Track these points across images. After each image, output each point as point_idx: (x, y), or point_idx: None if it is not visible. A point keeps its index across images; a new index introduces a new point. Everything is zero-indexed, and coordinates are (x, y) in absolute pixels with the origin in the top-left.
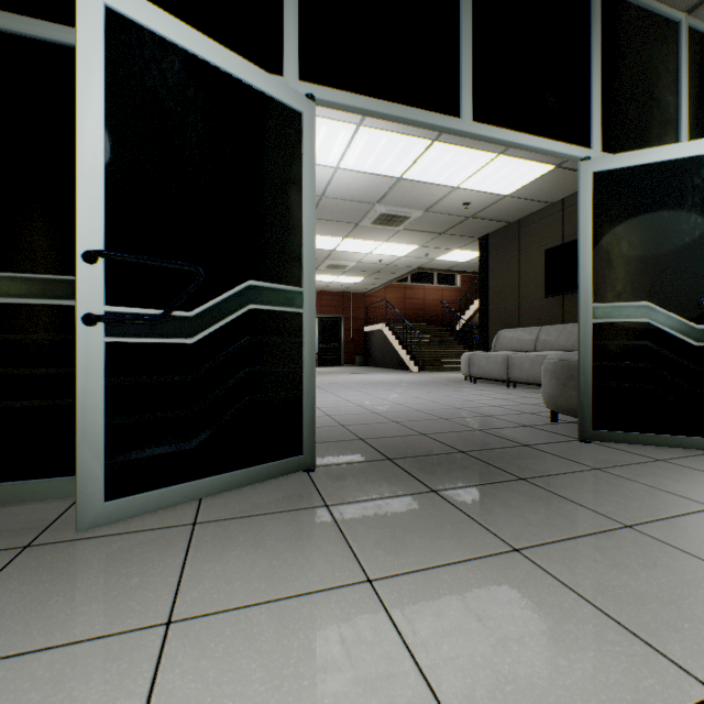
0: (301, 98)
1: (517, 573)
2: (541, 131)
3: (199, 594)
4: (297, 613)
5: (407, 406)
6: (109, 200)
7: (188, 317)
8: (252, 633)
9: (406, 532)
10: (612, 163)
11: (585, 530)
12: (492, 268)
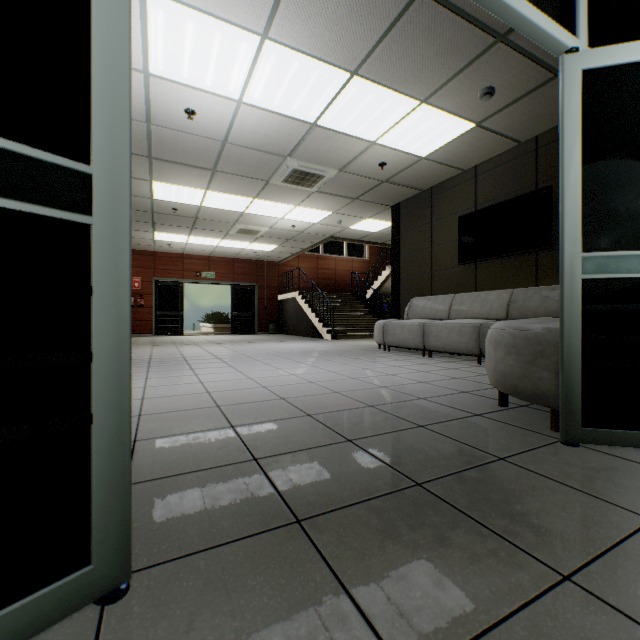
0: None
1: None
2: None
3: None
4: None
5: (323, 385)
6: None
7: None
8: None
9: None
10: (607, 57)
11: None
12: (404, 237)
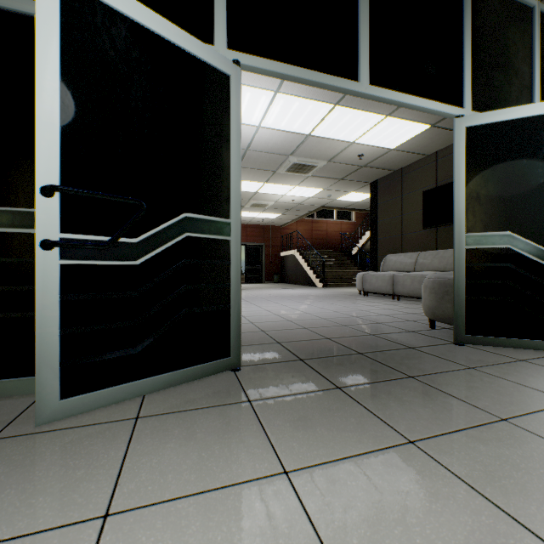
0: (229, 63)
1: (414, 465)
2: (424, 93)
3: (136, 486)
4: (221, 505)
5: (314, 315)
6: (64, 143)
7: (133, 243)
8: (180, 526)
9: (316, 426)
10: (480, 119)
11: (468, 423)
12: (380, 207)
